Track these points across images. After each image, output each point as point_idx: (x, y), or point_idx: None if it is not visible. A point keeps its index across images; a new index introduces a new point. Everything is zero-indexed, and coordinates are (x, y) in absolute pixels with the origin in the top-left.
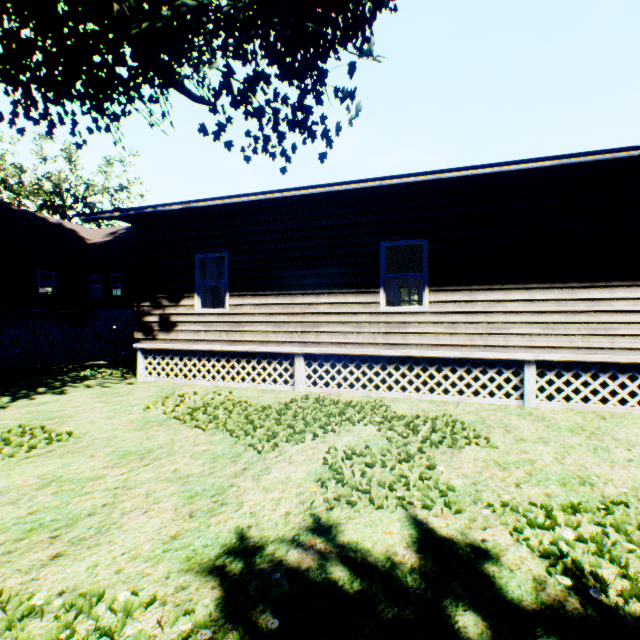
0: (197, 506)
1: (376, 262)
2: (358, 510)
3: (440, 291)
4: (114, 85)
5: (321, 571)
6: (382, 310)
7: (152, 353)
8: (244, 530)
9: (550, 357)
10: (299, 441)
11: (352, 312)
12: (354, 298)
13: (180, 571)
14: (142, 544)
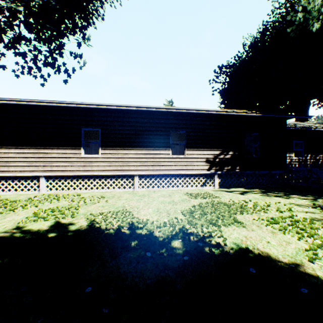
0: None
1: (80, 136)
2: (37, 222)
3: (106, 149)
4: None
5: (11, 235)
6: (82, 156)
7: None
8: None
9: (142, 173)
10: (27, 209)
11: (69, 157)
12: (70, 151)
13: None
14: None
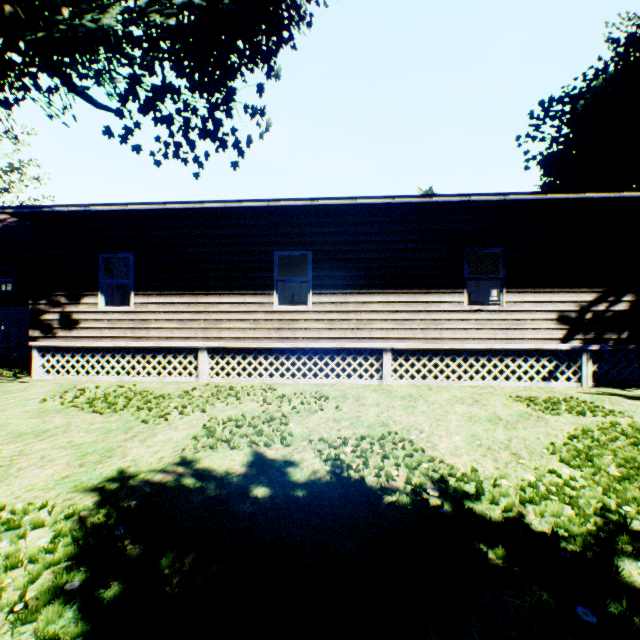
0: (88, 460)
1: (271, 268)
2: (217, 451)
3: (322, 294)
4: (5, 72)
5: (176, 481)
6: (276, 309)
7: (50, 351)
8: (125, 468)
9: (400, 346)
10: (188, 416)
11: (250, 311)
12: (252, 299)
13: (69, 492)
14: (37, 483)
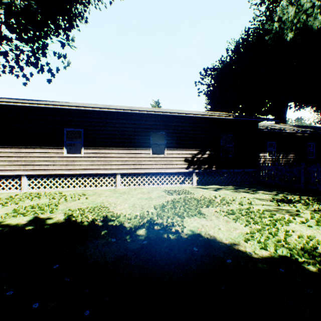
0: None
1: (62, 136)
2: (16, 217)
3: (88, 149)
4: None
5: None
6: (65, 155)
7: None
8: None
9: (124, 172)
10: (7, 206)
11: (51, 156)
12: (52, 150)
13: None
14: None
